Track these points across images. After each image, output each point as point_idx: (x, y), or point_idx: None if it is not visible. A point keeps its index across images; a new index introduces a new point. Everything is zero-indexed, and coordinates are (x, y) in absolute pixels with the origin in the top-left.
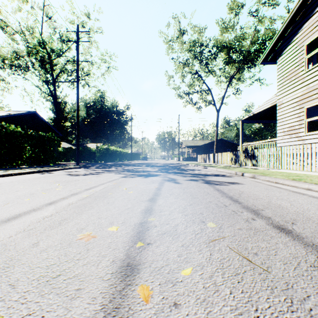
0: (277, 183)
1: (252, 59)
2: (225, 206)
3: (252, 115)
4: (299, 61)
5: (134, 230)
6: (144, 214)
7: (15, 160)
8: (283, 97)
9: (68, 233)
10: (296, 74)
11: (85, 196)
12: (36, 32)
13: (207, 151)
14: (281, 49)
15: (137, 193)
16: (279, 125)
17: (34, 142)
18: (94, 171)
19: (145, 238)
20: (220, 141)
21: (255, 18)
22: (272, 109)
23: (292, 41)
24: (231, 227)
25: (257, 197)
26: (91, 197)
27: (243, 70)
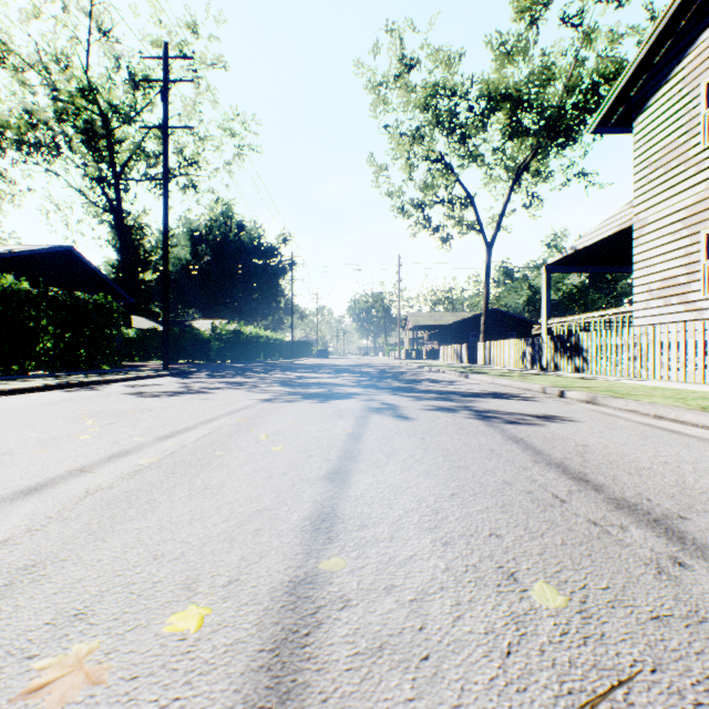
0: (661, 418)
1: (567, 126)
2: (560, 503)
3: (571, 252)
4: (688, 123)
5: (265, 627)
6: (310, 540)
7: (16, 357)
8: (649, 208)
9: (4, 650)
10: (681, 154)
11: (146, 462)
12: (74, 65)
13: (465, 338)
14: (643, 96)
15: (297, 450)
16: (638, 276)
17: (61, 315)
18: (199, 384)
19: (302, 682)
20: (494, 315)
21: (576, 29)
22: (619, 237)
23: (671, 76)
24: (622, 607)
25: (634, 463)
26: (162, 464)
27: (547, 153)
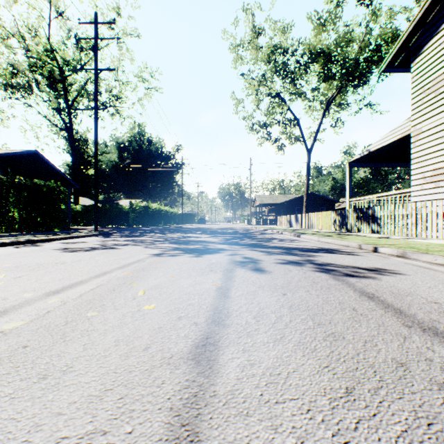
0: None
1: (360, 73)
2: None
3: (366, 153)
4: None
5: None
6: None
7: None
8: (424, 121)
9: None
10: None
11: (9, 327)
12: (40, 34)
13: (292, 211)
14: (419, 45)
15: (168, 309)
16: (415, 168)
17: (24, 195)
18: (113, 241)
19: None
20: (311, 197)
21: (368, 7)
22: (400, 142)
23: (440, 29)
24: None
25: None
26: (23, 330)
27: (347, 91)
